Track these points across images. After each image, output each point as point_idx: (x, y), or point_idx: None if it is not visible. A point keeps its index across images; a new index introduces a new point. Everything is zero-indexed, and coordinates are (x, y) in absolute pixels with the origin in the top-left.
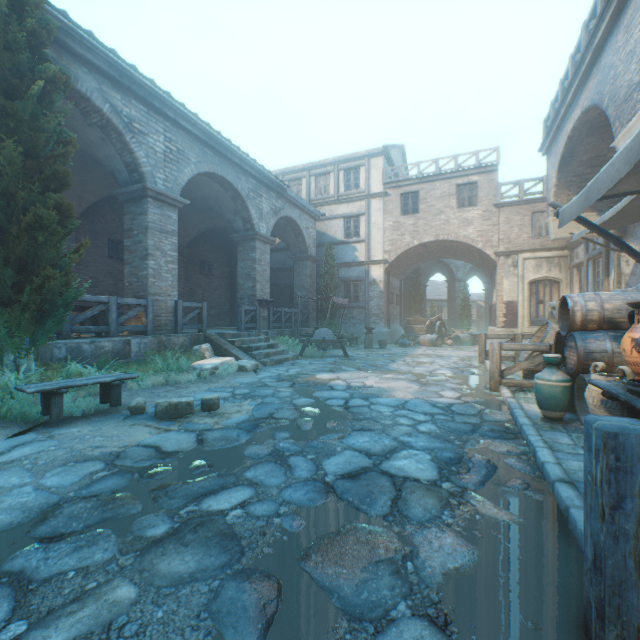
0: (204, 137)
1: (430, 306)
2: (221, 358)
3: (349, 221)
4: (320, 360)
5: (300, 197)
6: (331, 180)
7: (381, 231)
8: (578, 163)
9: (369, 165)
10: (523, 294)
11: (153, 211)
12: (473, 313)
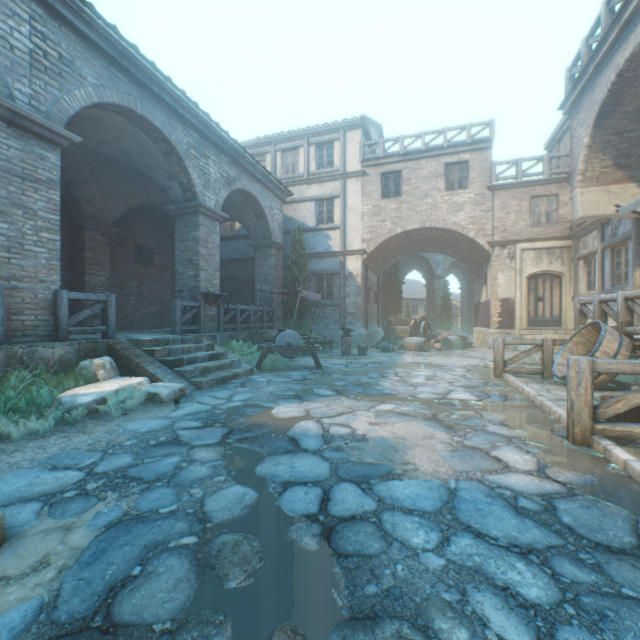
0: (110, 49)
1: (405, 305)
2: (126, 379)
3: (321, 204)
4: (283, 375)
5: (261, 168)
6: (300, 156)
7: (358, 216)
8: (622, 115)
9: (345, 139)
10: (521, 290)
11: (6, 142)
12: None
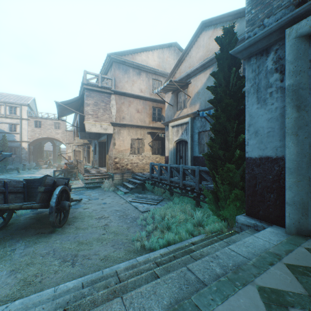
0: None
1: (46, 153)
2: None
3: (12, 125)
4: (12, 174)
5: None
6: (2, 108)
7: (27, 131)
8: None
9: (22, 108)
10: (73, 154)
11: None
12: (65, 156)
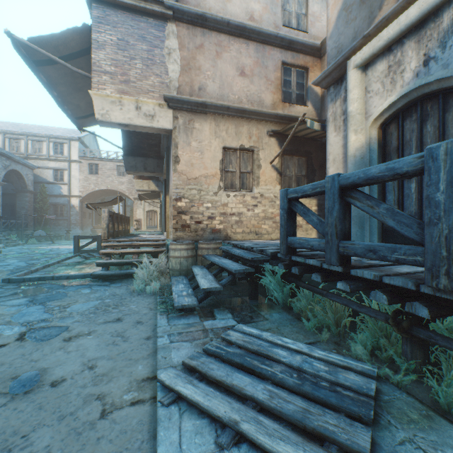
0: None
1: None
2: None
3: (57, 171)
4: (39, 244)
5: (23, 159)
6: (44, 146)
7: (78, 180)
8: None
9: (70, 144)
10: (145, 216)
11: None
12: None
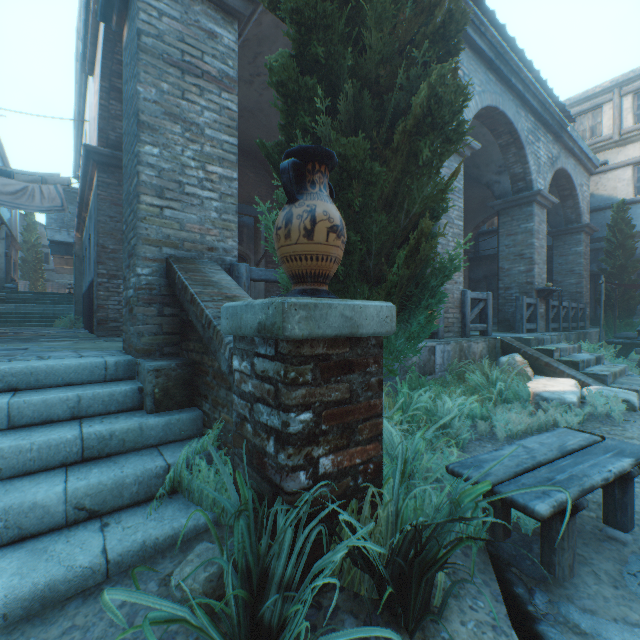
0: (489, 53)
1: None
2: (549, 379)
3: None
4: None
5: (579, 138)
6: (604, 114)
7: None
8: None
9: None
10: None
11: None
12: None
